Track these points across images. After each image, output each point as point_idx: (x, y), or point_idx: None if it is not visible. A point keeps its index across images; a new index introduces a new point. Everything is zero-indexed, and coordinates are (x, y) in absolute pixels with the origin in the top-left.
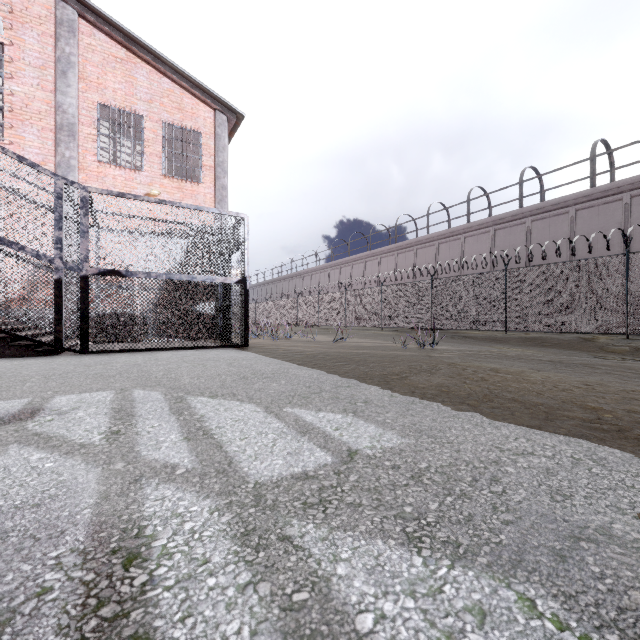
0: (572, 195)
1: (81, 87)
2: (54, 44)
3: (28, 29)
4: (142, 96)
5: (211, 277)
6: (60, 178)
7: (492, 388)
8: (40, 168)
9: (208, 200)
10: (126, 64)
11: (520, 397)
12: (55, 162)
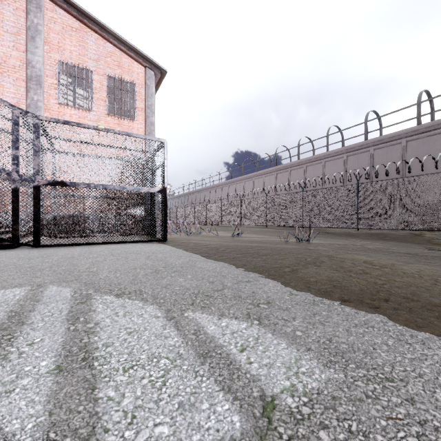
0: (404, 130)
1: (46, 49)
2: (25, 17)
3: (6, 5)
4: (91, 56)
5: (138, 187)
6: (16, 108)
7: (379, 283)
8: None
9: (140, 133)
10: (79, 32)
11: (412, 294)
12: (26, 104)
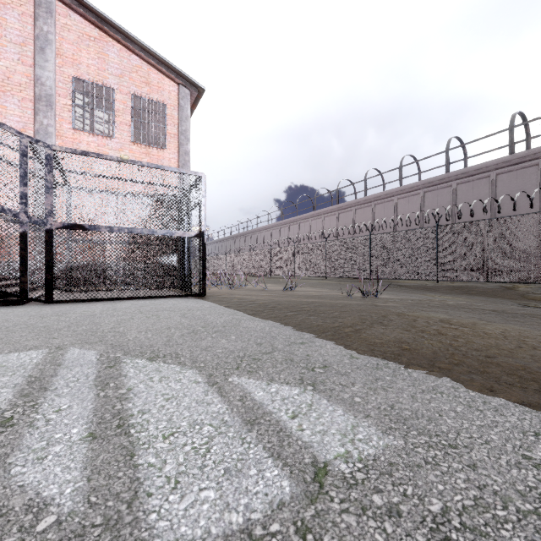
0: (493, 161)
1: (58, 62)
2: (33, 23)
3: (9, 9)
4: (113, 71)
5: (171, 231)
6: (25, 136)
7: (456, 345)
8: (5, 126)
9: (172, 164)
10: (99, 42)
11: (492, 357)
12: (34, 129)
